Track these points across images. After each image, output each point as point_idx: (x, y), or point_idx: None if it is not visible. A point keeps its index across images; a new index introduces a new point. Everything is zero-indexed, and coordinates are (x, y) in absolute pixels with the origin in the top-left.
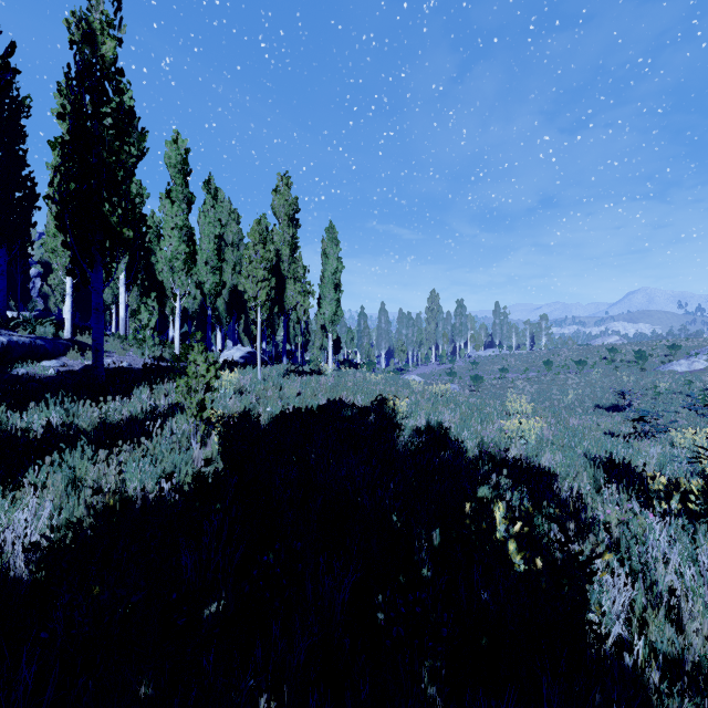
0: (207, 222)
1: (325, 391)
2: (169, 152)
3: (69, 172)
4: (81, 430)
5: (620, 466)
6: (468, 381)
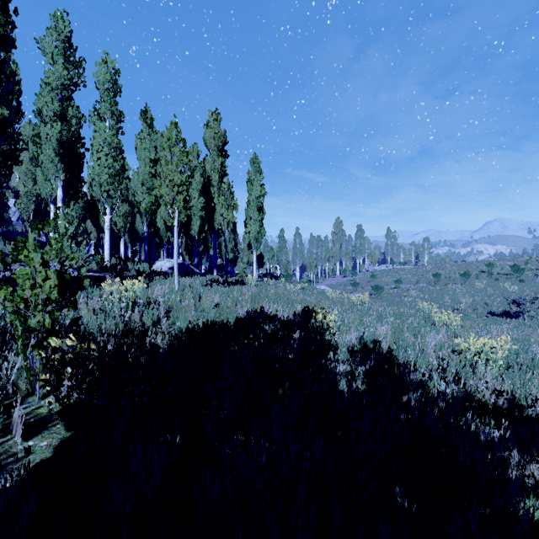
0: (143, 148)
1: (247, 301)
2: (98, 71)
3: None
4: None
5: None
6: (368, 290)
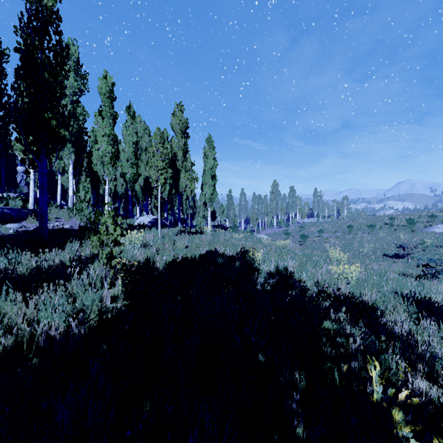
0: (128, 134)
1: (205, 244)
2: (101, 84)
3: (20, 87)
4: (20, 275)
5: (421, 301)
6: (298, 238)
